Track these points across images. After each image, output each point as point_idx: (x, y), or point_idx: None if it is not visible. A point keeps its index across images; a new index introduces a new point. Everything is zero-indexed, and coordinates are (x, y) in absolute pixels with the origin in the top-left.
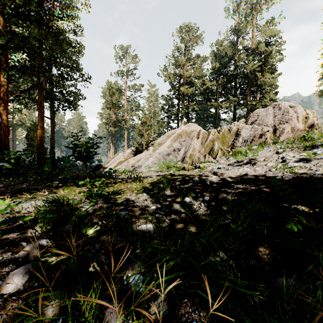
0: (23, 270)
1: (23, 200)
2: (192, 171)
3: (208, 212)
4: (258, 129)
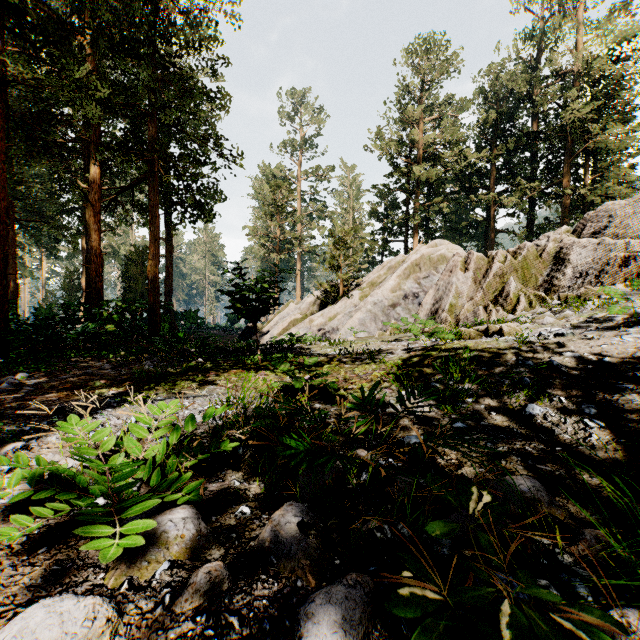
0: (332, 608)
1: (164, 398)
2: (496, 341)
3: (622, 446)
4: (616, 246)
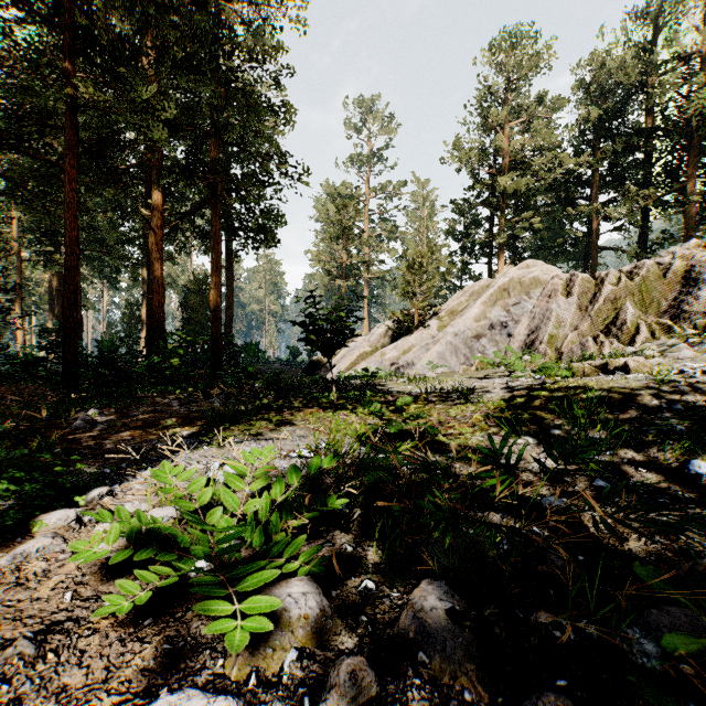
0: None
1: (242, 439)
2: (624, 379)
3: None
4: None
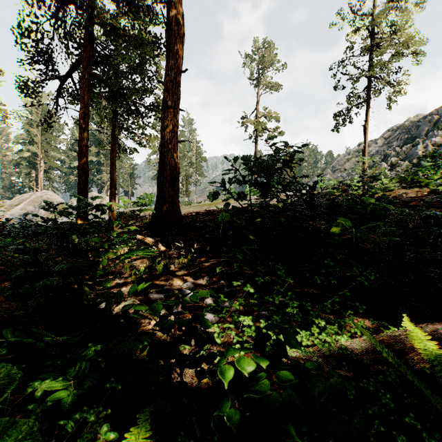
0: None
1: None
2: None
3: None
4: None
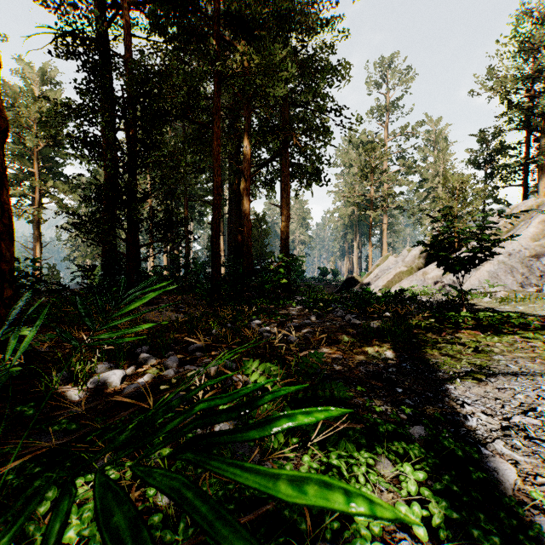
0: None
1: (476, 371)
2: None
3: None
4: None
